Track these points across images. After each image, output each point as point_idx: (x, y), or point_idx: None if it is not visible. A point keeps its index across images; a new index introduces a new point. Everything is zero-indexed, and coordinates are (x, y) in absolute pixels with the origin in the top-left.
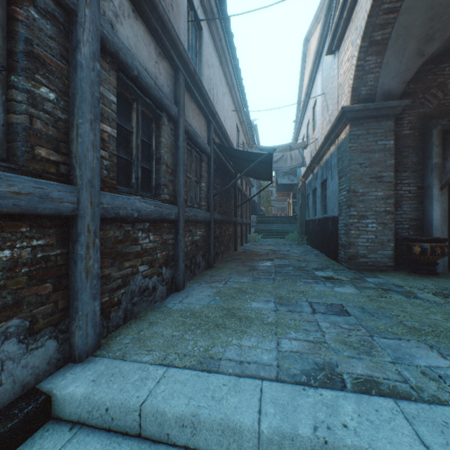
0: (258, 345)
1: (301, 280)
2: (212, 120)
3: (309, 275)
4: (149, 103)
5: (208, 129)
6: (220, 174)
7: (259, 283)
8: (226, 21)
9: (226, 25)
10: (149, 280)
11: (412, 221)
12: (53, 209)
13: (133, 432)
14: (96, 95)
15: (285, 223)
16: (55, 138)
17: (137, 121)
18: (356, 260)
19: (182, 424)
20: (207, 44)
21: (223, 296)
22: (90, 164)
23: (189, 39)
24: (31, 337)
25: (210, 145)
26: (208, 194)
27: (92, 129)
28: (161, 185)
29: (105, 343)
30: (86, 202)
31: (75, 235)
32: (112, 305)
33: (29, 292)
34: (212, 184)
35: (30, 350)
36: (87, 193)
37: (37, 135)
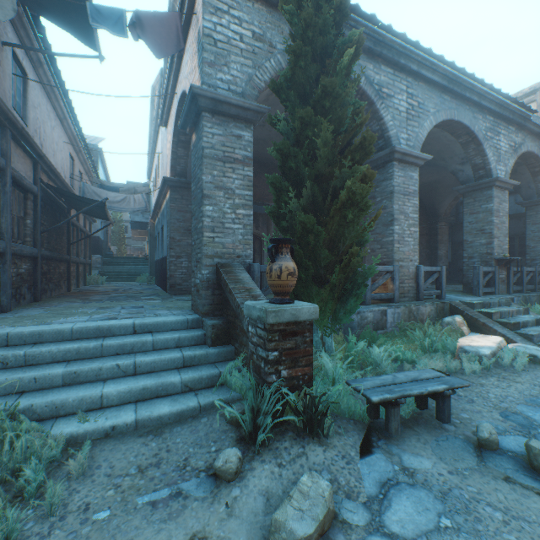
0: (78, 318)
1: (127, 301)
2: (40, 160)
3: (136, 298)
4: None
5: (35, 169)
6: (49, 210)
7: (89, 304)
8: (56, 69)
9: (57, 72)
10: None
11: None
12: None
13: (4, 345)
14: None
15: (138, 264)
16: None
17: None
18: (175, 287)
19: (34, 335)
20: (34, 87)
21: (55, 310)
22: None
23: (13, 87)
24: None
25: (38, 185)
26: (35, 231)
27: None
28: None
29: None
30: None
31: None
32: None
33: None
34: (40, 221)
35: None
36: None
37: None
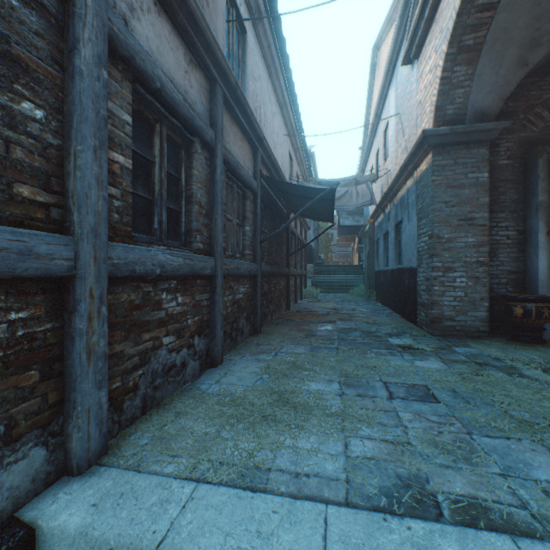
0: (319, 448)
1: (372, 350)
2: (259, 147)
3: (382, 343)
4: (176, 125)
5: (254, 158)
6: (269, 215)
7: (319, 355)
8: (276, 22)
9: (277, 27)
10: (176, 354)
11: (511, 274)
12: (40, 269)
13: None
14: (102, 113)
15: (349, 273)
16: (44, 172)
17: (161, 149)
18: (440, 324)
19: None
20: (253, 51)
21: (273, 373)
22: (93, 207)
23: (229, 43)
24: (8, 447)
25: (256, 179)
26: (254, 240)
27: (96, 159)
28: (193, 230)
29: (116, 445)
30: (88, 257)
31: (72, 303)
32: (125, 392)
33: (5, 385)
34: (259, 228)
35: (6, 465)
36: (89, 245)
37: (17, 167)
